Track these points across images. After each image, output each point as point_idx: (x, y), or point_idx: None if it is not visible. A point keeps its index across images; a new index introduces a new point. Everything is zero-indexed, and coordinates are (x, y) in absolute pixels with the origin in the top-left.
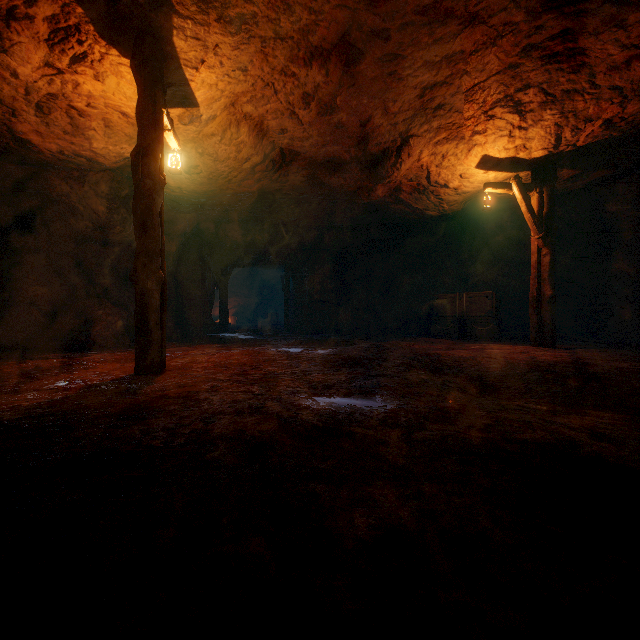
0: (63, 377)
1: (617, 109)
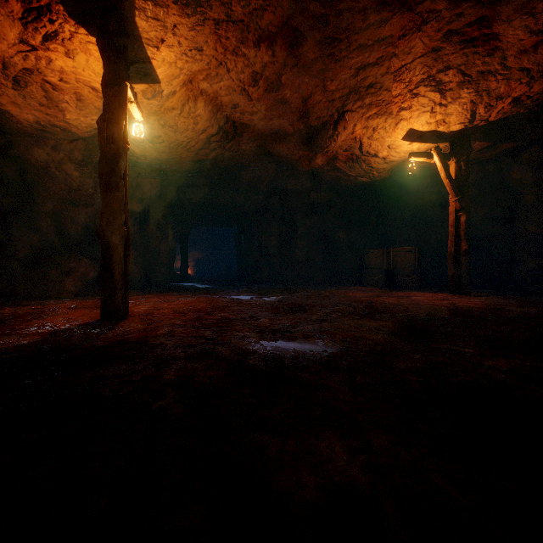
0: (34, 323)
1: (525, 88)
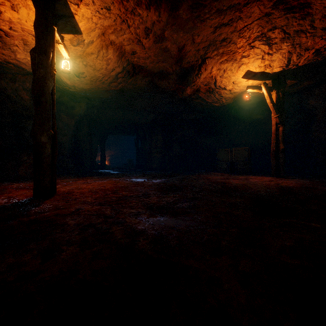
0: None
1: (324, 42)
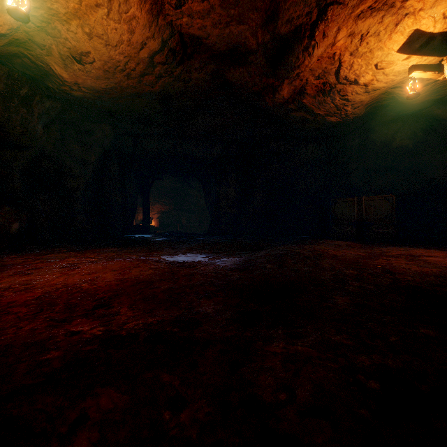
0: None
1: None
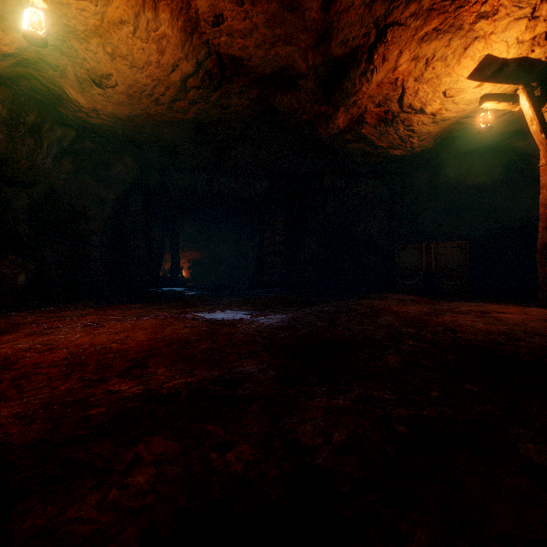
0: None
1: None
